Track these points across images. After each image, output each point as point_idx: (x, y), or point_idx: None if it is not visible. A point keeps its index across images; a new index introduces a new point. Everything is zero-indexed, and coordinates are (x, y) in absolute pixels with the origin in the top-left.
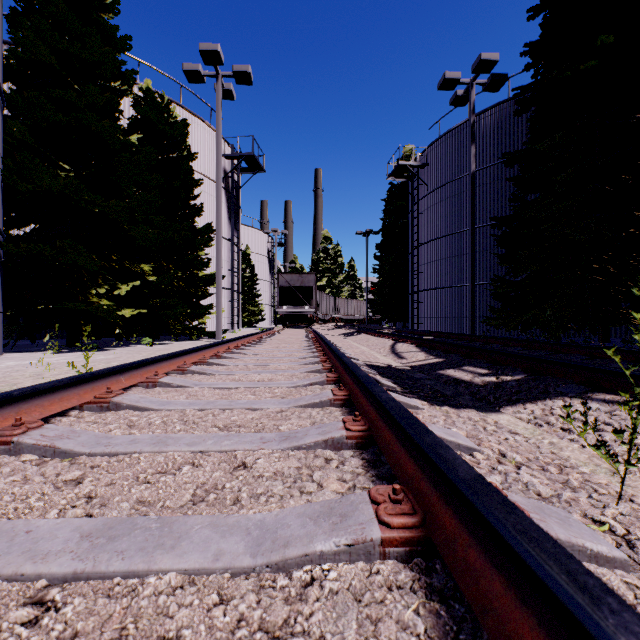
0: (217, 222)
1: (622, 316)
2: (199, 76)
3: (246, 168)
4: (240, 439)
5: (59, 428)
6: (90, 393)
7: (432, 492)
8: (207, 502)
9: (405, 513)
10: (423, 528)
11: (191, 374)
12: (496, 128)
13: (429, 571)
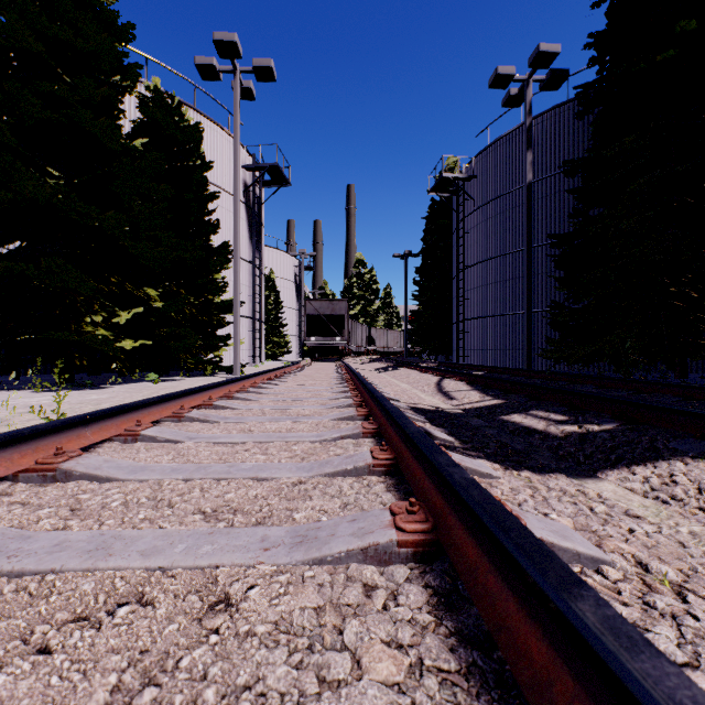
0: (234, 240)
1: (704, 348)
2: (214, 72)
3: (269, 181)
4: (229, 541)
5: None
6: (31, 456)
7: None
8: None
9: None
10: None
11: (189, 422)
12: (553, 134)
13: None
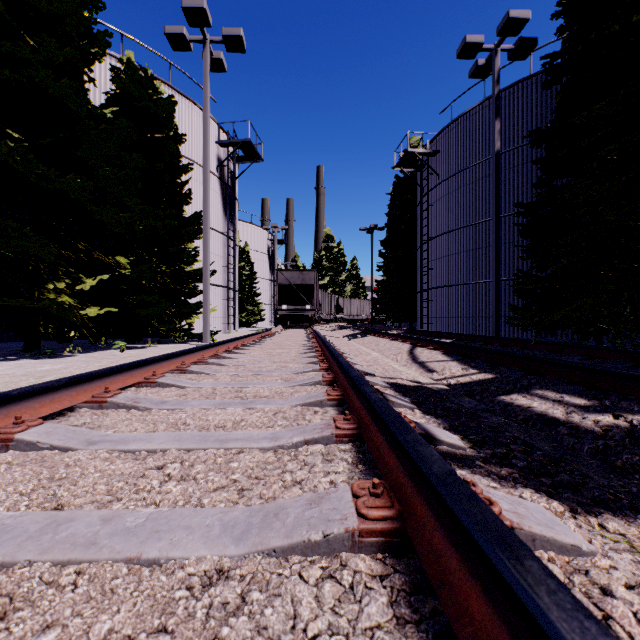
0: (204, 208)
1: None
2: (184, 41)
3: (243, 157)
4: None
5: None
6: None
7: None
8: None
9: None
10: None
11: (113, 408)
12: (516, 108)
13: None
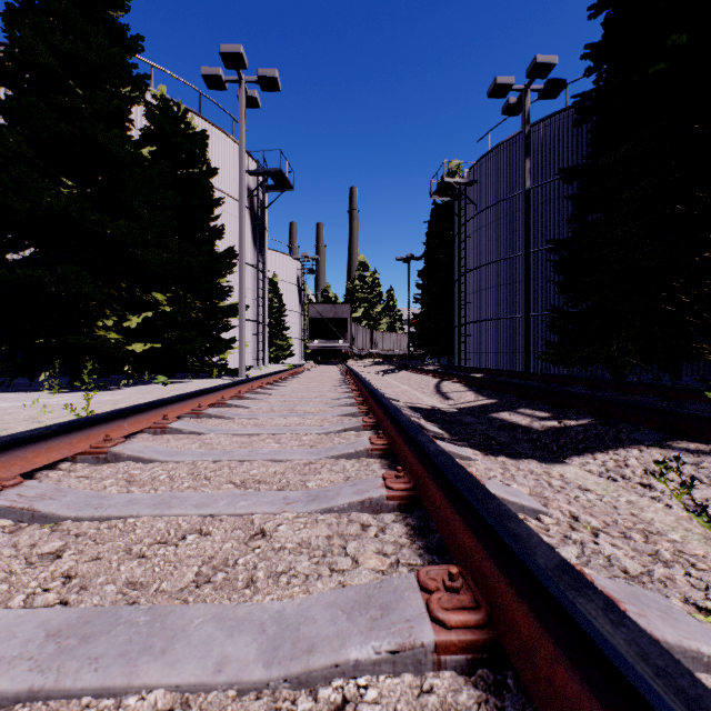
0: (240, 245)
1: (695, 351)
2: (220, 81)
3: (273, 186)
4: (259, 499)
5: (42, 486)
6: (85, 442)
7: (499, 577)
8: (214, 584)
9: (465, 607)
10: (489, 628)
11: (207, 418)
12: (553, 141)
13: (498, 688)
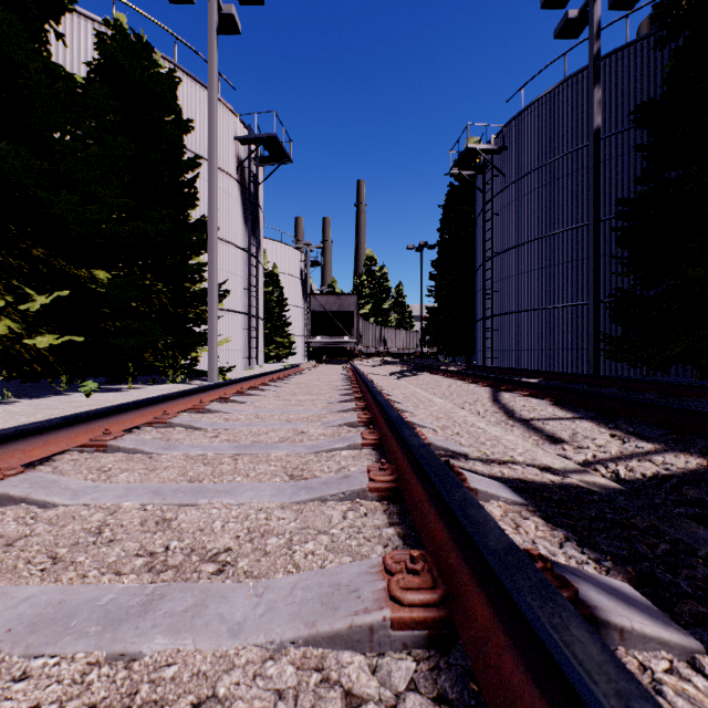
0: (209, 206)
1: None
2: None
3: (268, 157)
4: None
5: None
6: None
7: None
8: None
9: None
10: None
11: None
12: (608, 87)
13: None
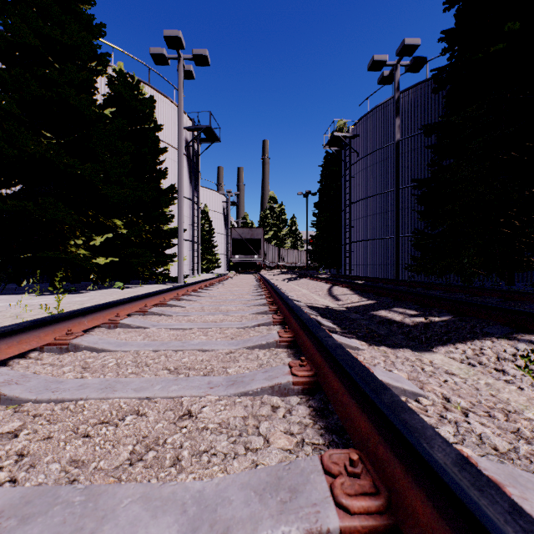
0: (179, 183)
1: (525, 263)
2: (164, 59)
3: (204, 138)
4: (188, 384)
5: (10, 373)
6: (51, 335)
7: (394, 462)
8: (145, 462)
9: (366, 493)
10: (389, 514)
11: (151, 315)
12: (416, 104)
13: None
